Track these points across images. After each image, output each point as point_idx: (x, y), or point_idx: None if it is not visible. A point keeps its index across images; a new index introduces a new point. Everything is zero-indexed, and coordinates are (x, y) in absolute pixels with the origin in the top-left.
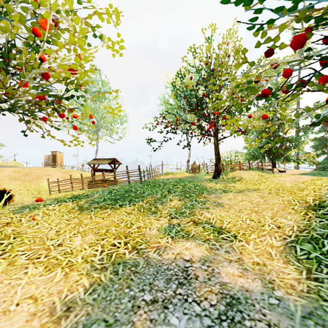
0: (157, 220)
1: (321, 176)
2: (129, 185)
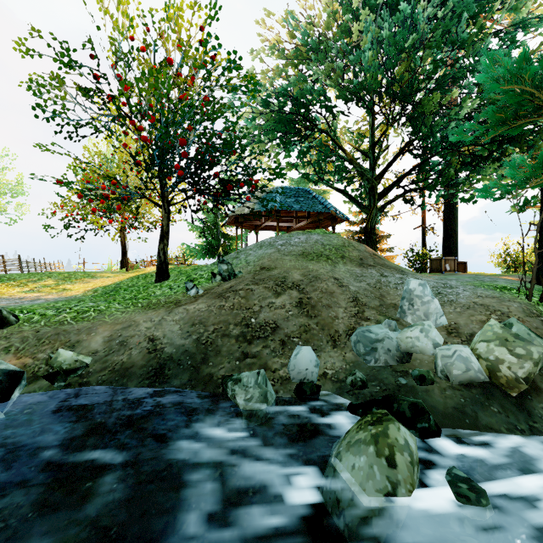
0: (21, 289)
1: None
2: (5, 274)
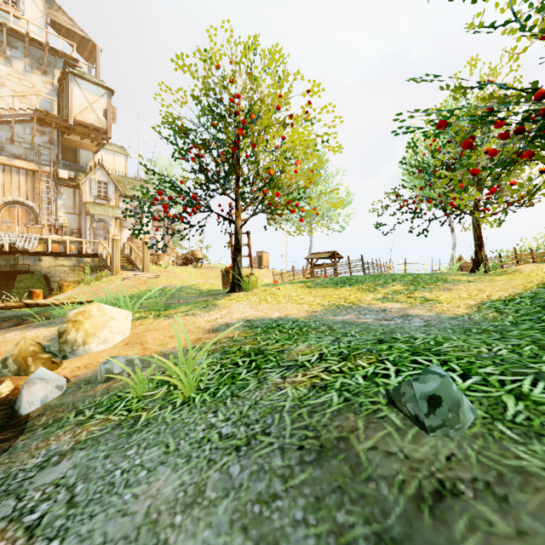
0: (373, 295)
1: None
2: (350, 276)
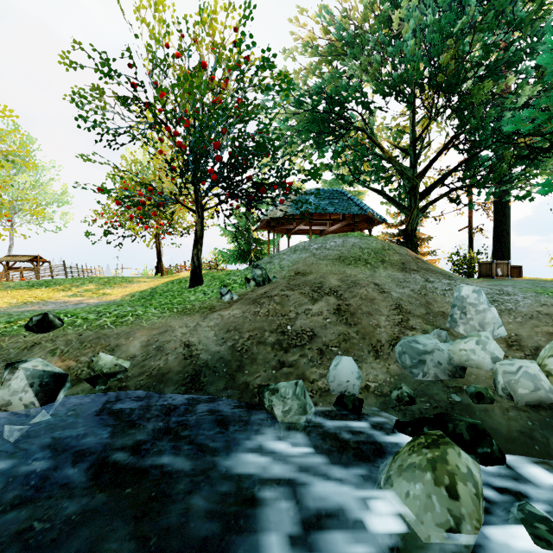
0: (65, 293)
1: None
2: (52, 279)
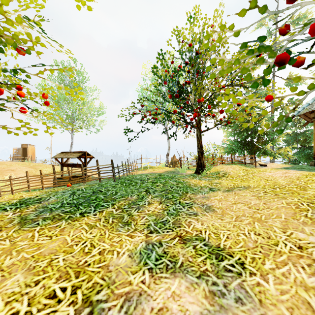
0: (130, 237)
1: (307, 170)
2: (99, 184)
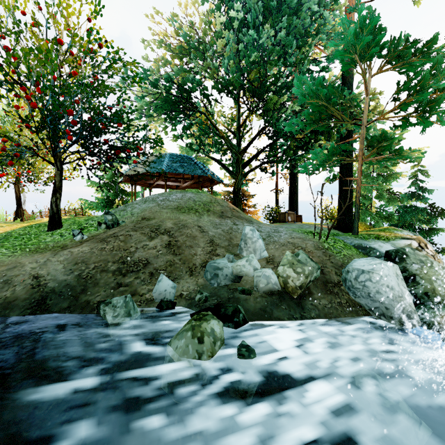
0: None
1: None
2: None
